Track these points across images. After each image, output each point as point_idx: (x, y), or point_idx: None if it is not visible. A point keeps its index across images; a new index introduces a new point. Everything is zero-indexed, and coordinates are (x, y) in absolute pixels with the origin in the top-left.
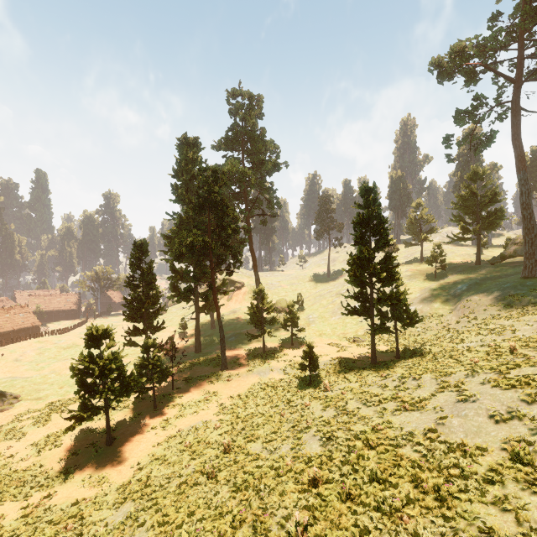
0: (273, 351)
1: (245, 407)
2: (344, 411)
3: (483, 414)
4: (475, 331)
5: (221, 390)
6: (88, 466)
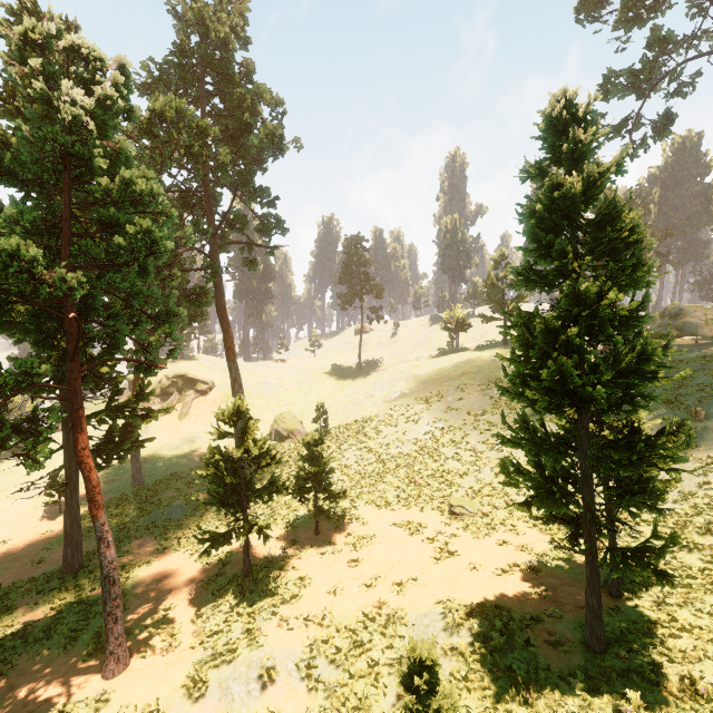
0: (271, 567)
1: None
2: None
3: None
4: None
5: None
6: None
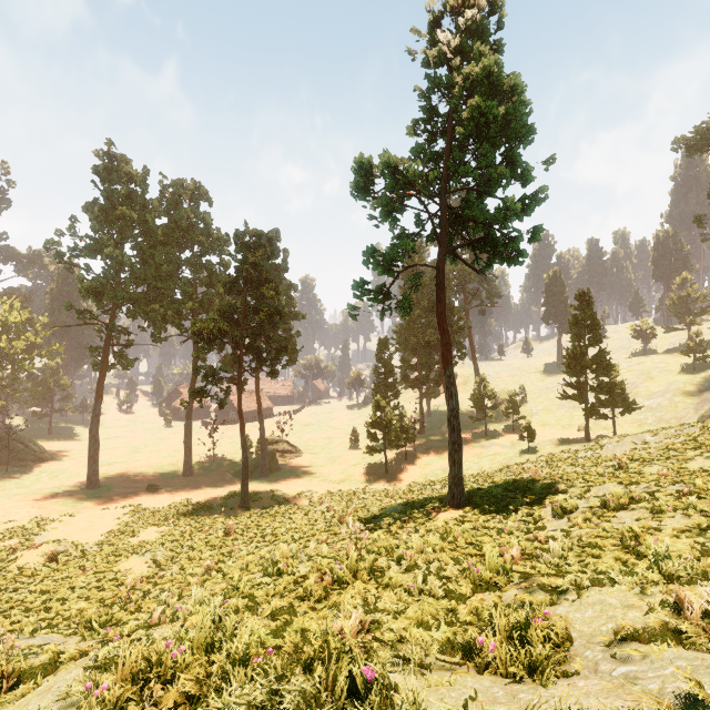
0: (494, 434)
1: (475, 463)
2: (550, 457)
3: (626, 444)
4: None
5: None
6: (379, 480)
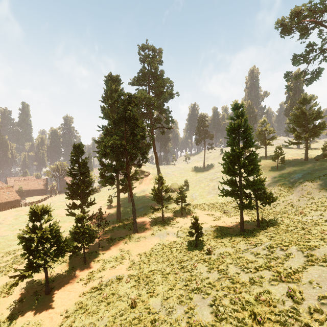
0: (169, 219)
1: (149, 263)
2: (226, 275)
3: None
4: (314, 208)
5: (133, 249)
6: (29, 312)
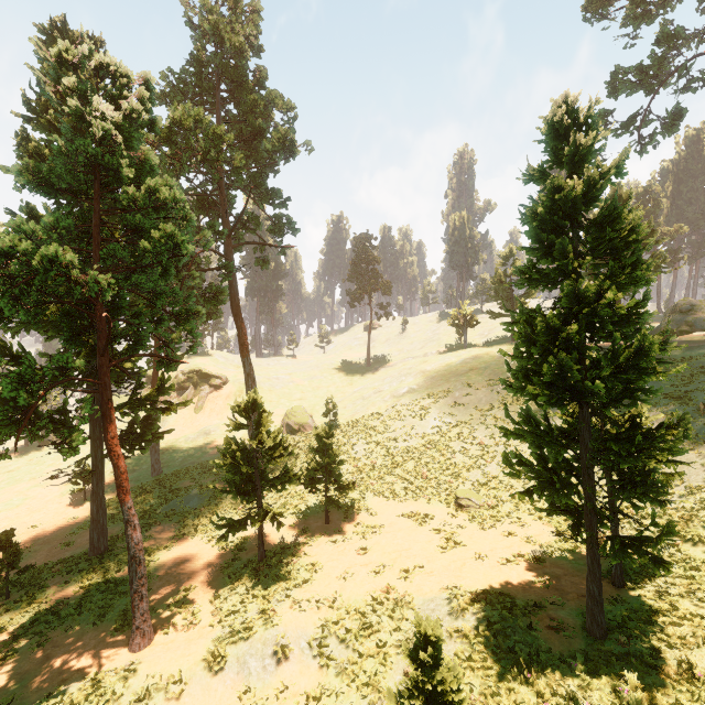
0: (283, 553)
1: None
2: None
3: None
4: None
5: None
6: None
